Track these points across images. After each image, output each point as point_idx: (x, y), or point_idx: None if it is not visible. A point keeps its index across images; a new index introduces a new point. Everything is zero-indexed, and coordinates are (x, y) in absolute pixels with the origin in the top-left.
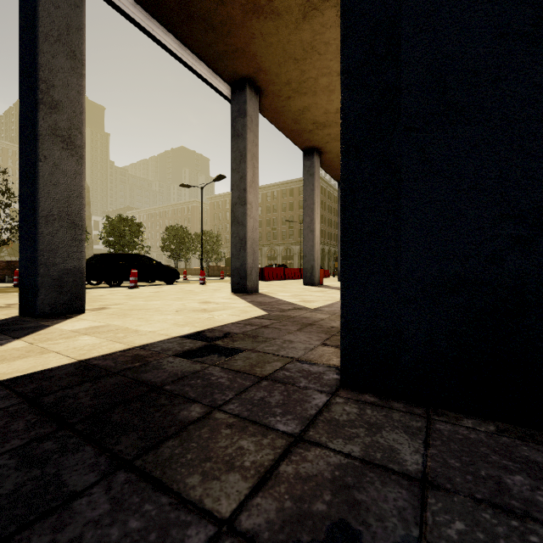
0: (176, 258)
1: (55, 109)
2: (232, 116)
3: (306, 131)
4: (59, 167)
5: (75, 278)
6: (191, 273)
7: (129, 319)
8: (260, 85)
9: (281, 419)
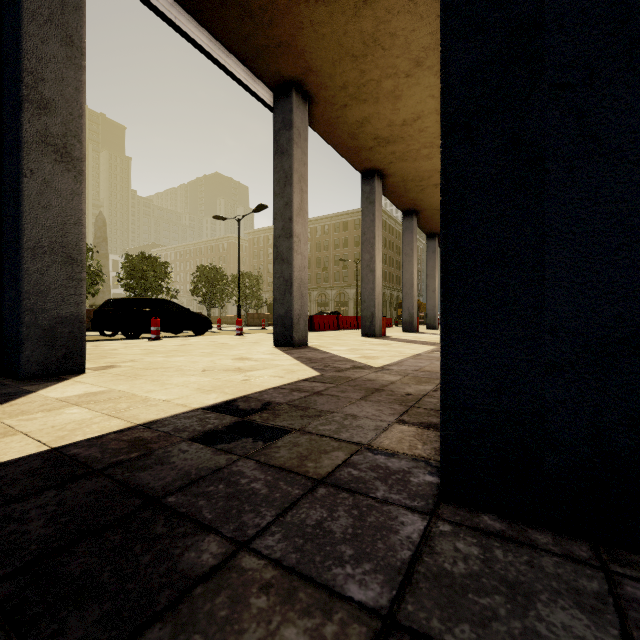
0: (208, 304)
1: (45, 110)
2: (275, 128)
3: (366, 149)
4: (51, 185)
5: (72, 329)
6: (227, 322)
7: (140, 382)
8: (310, 89)
9: (353, 571)
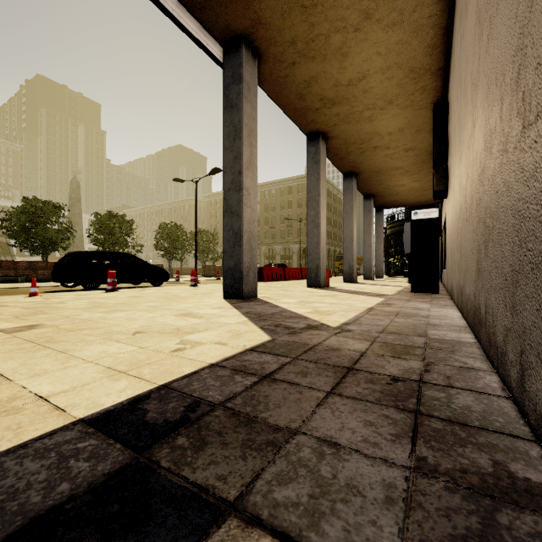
0: (170, 257)
1: None
2: (225, 83)
3: (312, 110)
4: None
5: None
6: (187, 273)
7: (41, 354)
8: (259, 45)
9: None
